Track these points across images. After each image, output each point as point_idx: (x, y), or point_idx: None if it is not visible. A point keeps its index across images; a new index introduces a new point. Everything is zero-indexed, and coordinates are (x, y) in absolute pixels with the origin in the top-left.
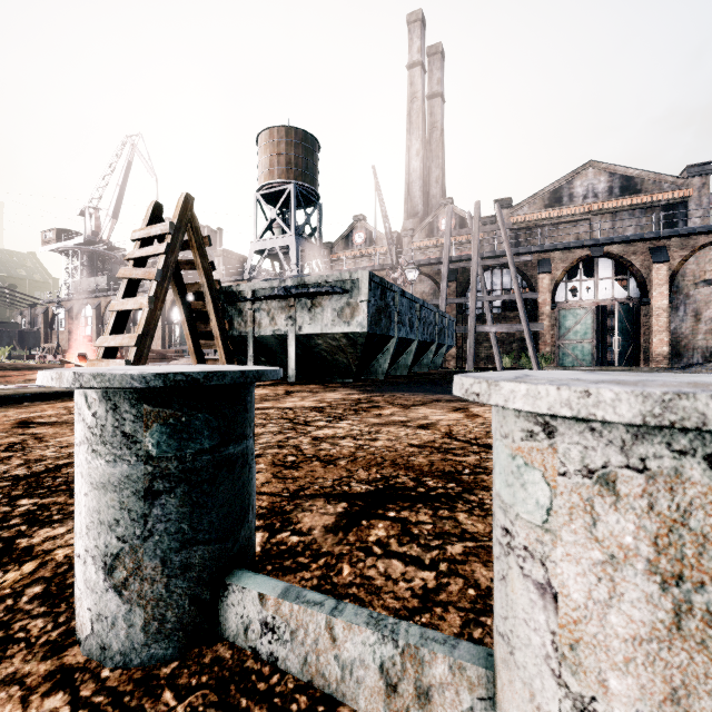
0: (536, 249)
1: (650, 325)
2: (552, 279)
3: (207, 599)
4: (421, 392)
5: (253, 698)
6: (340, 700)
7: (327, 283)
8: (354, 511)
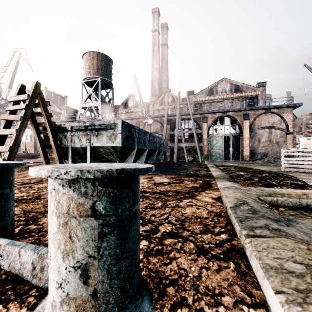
0: (201, 112)
1: (243, 144)
2: (207, 125)
3: None
4: None
5: None
6: (18, 275)
7: (104, 124)
8: None
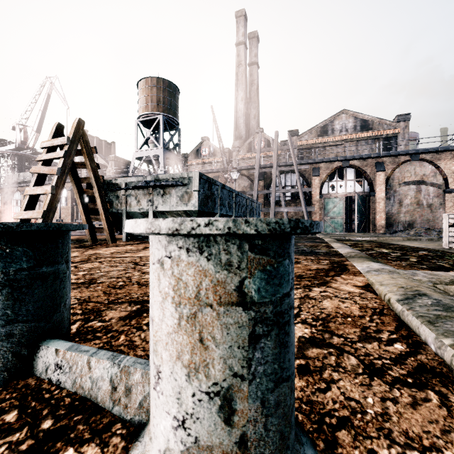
0: (311, 161)
1: (375, 208)
2: (320, 180)
3: (25, 354)
4: None
5: (39, 401)
6: (89, 399)
7: (173, 179)
8: (142, 309)
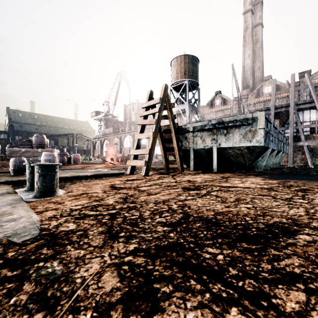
0: None
1: None
2: None
3: None
4: (309, 180)
5: None
6: None
7: (236, 120)
8: None
